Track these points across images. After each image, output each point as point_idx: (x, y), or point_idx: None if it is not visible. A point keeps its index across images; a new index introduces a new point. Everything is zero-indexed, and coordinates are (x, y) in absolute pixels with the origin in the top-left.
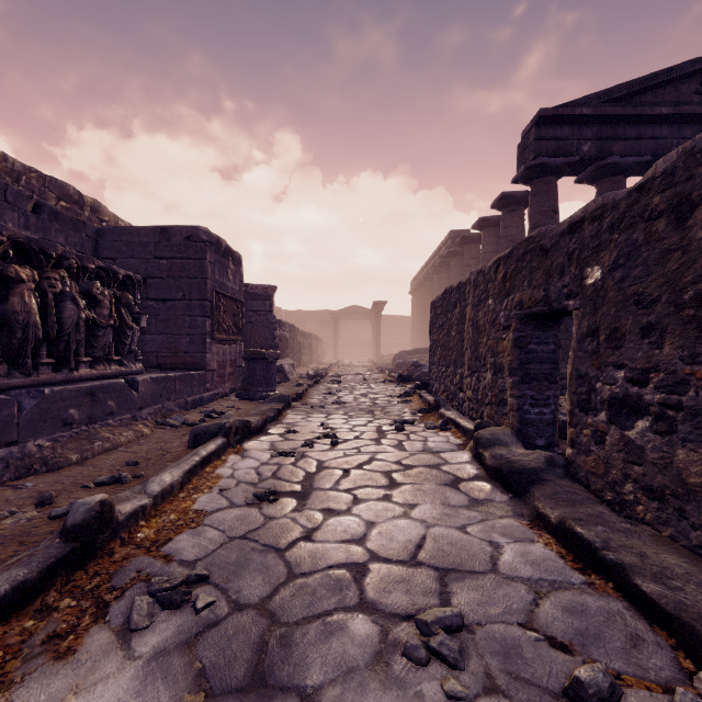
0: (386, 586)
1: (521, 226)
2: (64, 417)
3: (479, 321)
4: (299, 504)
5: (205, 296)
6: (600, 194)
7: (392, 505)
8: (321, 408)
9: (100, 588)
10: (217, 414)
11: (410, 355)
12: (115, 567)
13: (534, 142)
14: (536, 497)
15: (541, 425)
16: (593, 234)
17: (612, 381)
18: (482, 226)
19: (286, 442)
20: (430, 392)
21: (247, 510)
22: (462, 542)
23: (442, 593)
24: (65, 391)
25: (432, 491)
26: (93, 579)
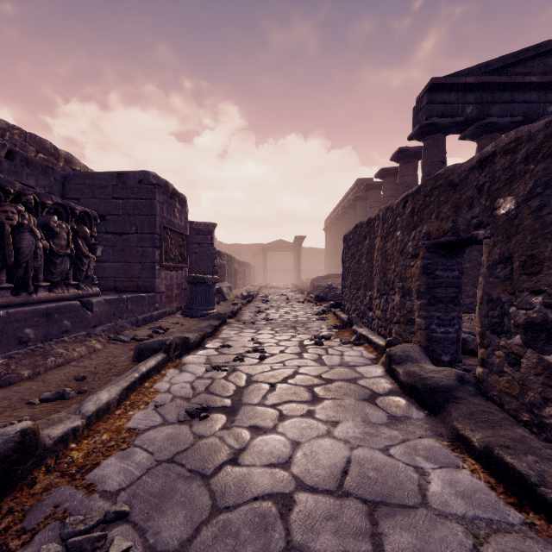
0: (314, 524)
1: (415, 175)
2: (19, 336)
3: (388, 251)
4: (229, 420)
5: (155, 230)
6: (480, 148)
7: (315, 422)
8: (252, 324)
9: (9, 531)
10: (163, 329)
11: (325, 280)
12: (33, 501)
13: (427, 105)
14: (454, 417)
15: (446, 342)
16: (506, 166)
17: (528, 306)
18: (382, 175)
19: (220, 356)
20: (343, 310)
21: (178, 428)
22: (387, 467)
23: (373, 535)
24: (20, 312)
25: (352, 407)
26: (5, 518)
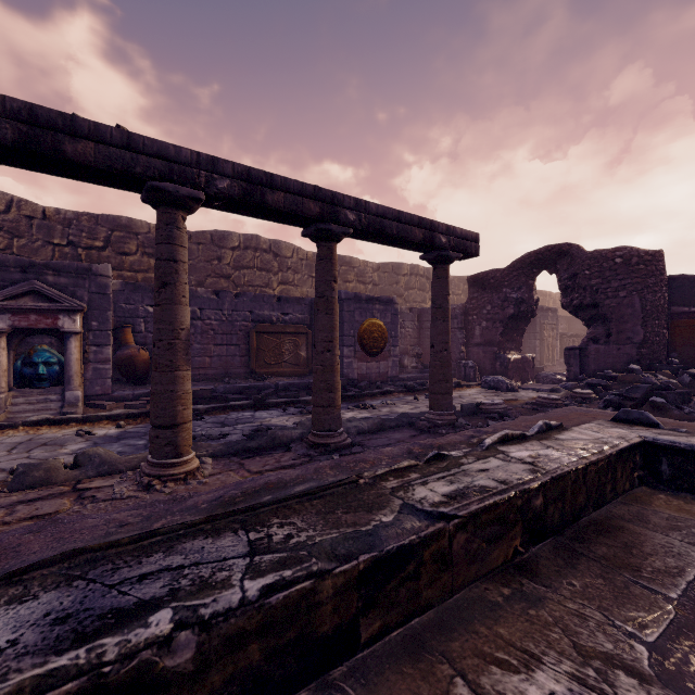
0: None
1: None
2: None
3: None
4: None
5: None
6: None
7: None
8: None
9: None
10: None
11: None
12: None
13: None
14: None
15: None
16: None
17: None
18: None
19: None
20: None
21: None
22: None
23: None
24: None
25: None
26: None
